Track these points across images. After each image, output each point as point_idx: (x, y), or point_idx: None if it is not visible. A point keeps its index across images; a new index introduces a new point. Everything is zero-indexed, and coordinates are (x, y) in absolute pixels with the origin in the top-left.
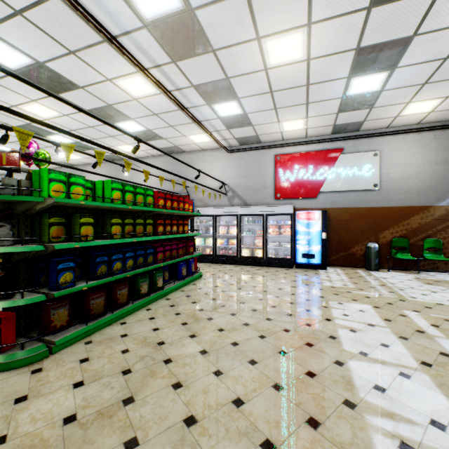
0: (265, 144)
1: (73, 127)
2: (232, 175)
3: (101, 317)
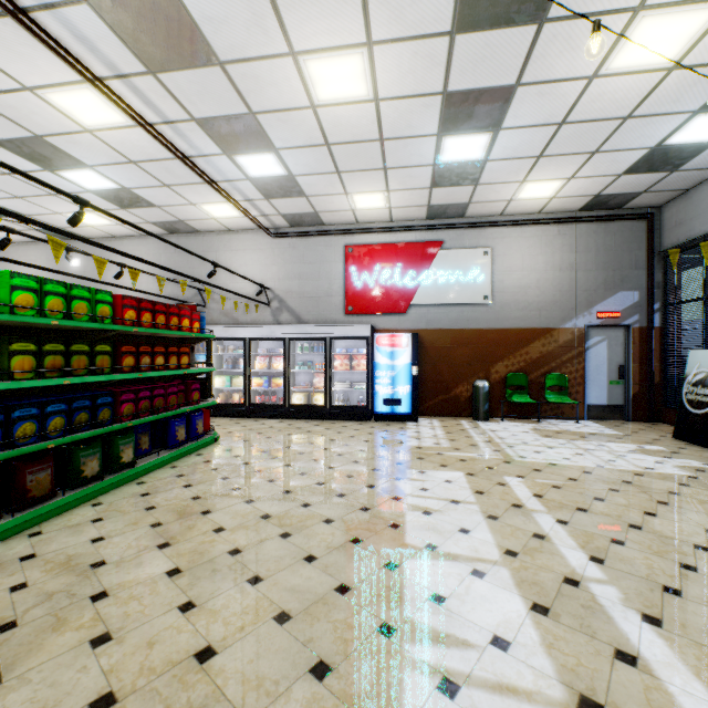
0: (331, 227)
1: None
2: (279, 274)
3: None
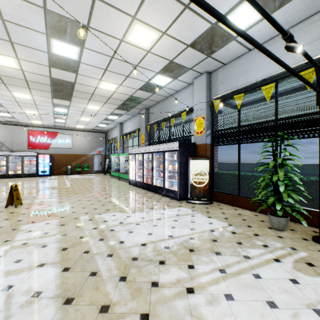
0: (23, 124)
1: None
2: (1, 135)
3: None
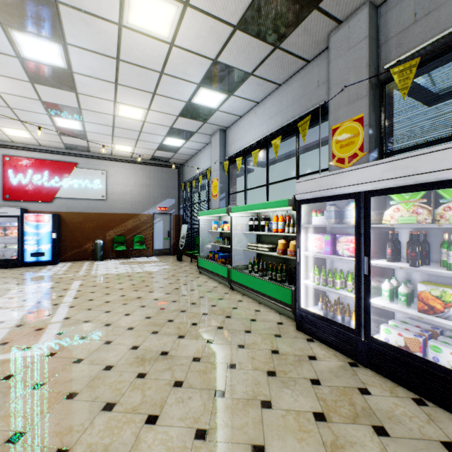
0: None
1: None
2: None
3: None
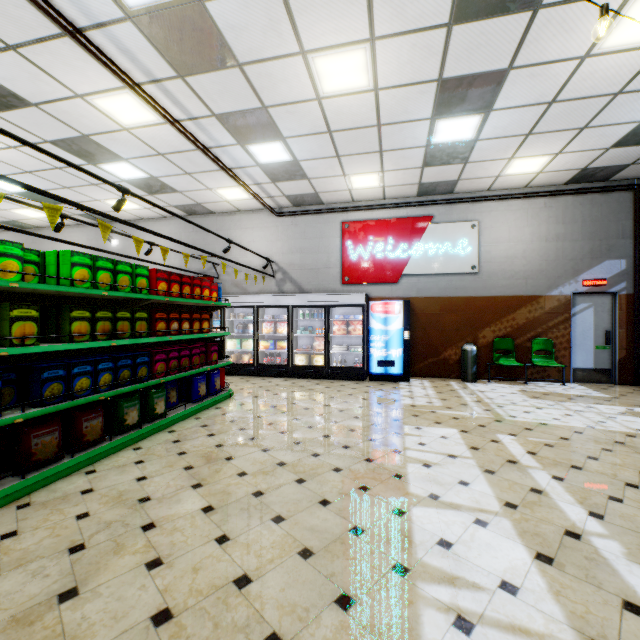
0: (329, 206)
1: (27, 167)
2: (282, 249)
3: (52, 464)
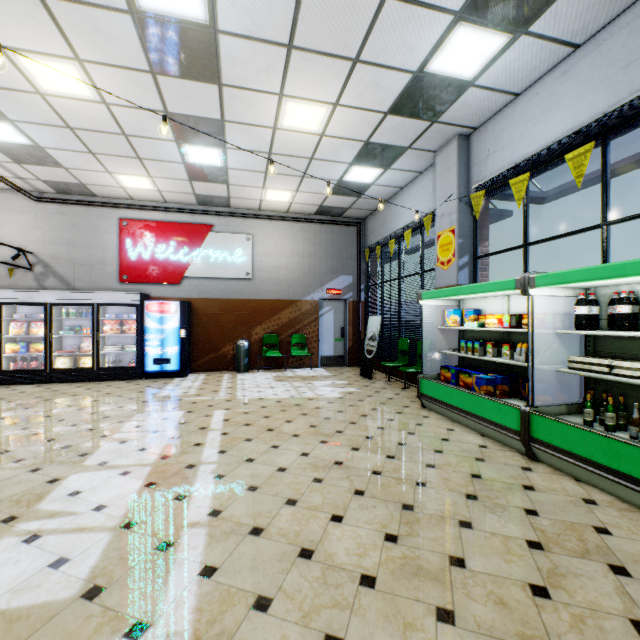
0: (105, 199)
1: None
2: (44, 239)
3: None
